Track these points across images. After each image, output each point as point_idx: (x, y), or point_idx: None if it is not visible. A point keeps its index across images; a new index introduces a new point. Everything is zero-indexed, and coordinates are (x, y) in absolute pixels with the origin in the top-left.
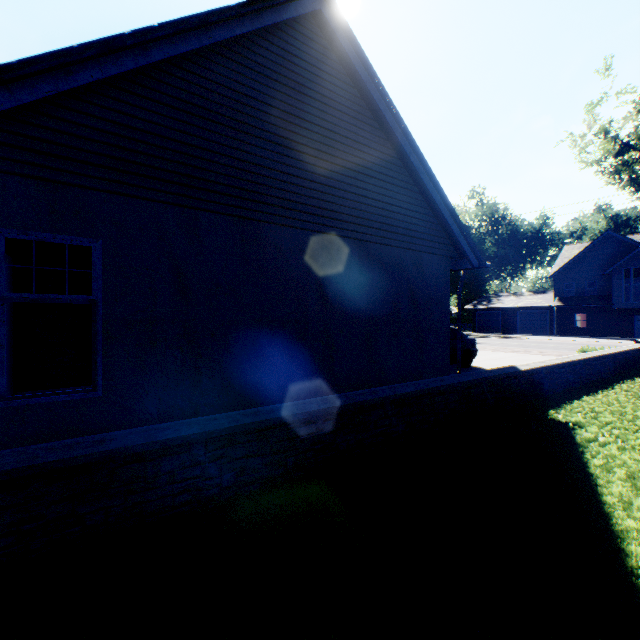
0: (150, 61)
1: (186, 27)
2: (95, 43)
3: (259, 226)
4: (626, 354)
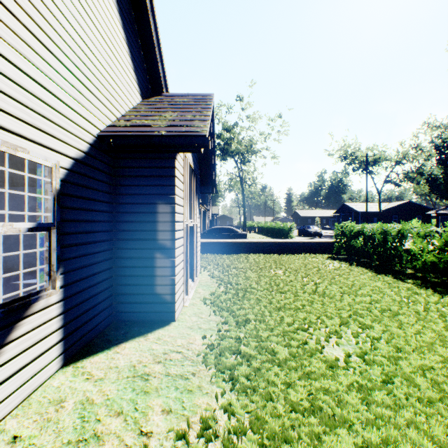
0: None
1: None
2: None
3: None
4: (304, 244)
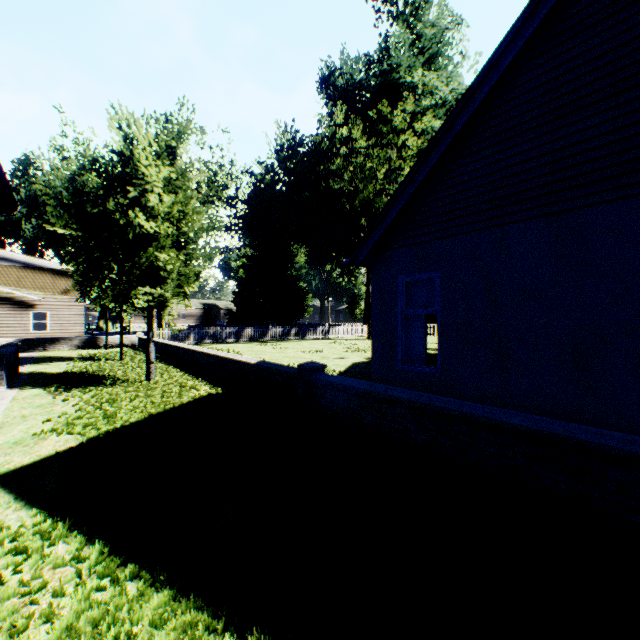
0: (454, 135)
1: (475, 86)
2: (422, 154)
3: (581, 214)
4: None
